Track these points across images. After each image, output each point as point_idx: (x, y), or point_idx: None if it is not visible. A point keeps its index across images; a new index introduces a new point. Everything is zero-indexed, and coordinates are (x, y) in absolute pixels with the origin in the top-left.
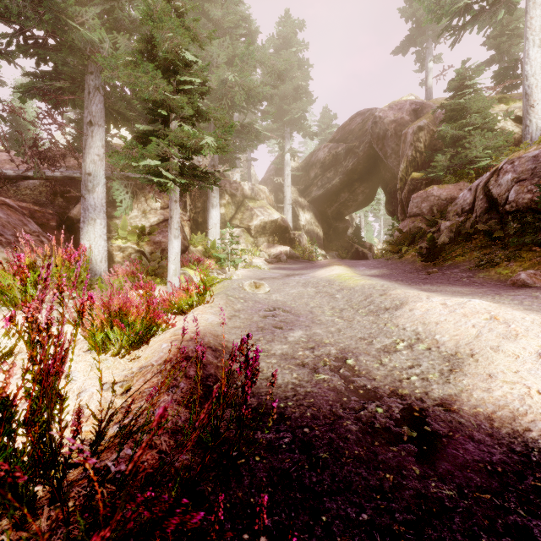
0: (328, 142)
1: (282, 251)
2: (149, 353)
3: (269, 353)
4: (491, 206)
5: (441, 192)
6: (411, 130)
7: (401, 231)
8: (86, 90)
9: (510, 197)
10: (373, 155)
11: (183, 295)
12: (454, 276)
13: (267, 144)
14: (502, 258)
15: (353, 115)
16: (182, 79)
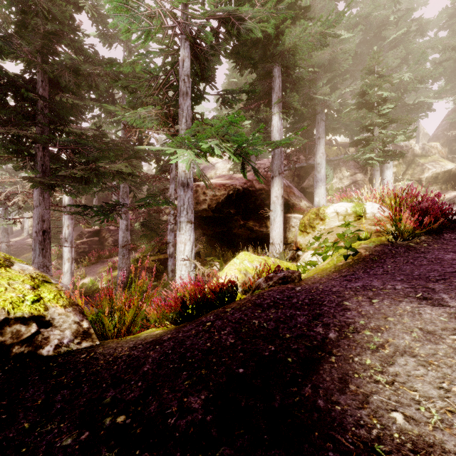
0: None
1: None
2: None
3: None
4: None
5: None
6: None
7: None
8: (316, 122)
9: None
10: None
11: None
12: None
13: None
14: None
15: None
16: (382, 108)
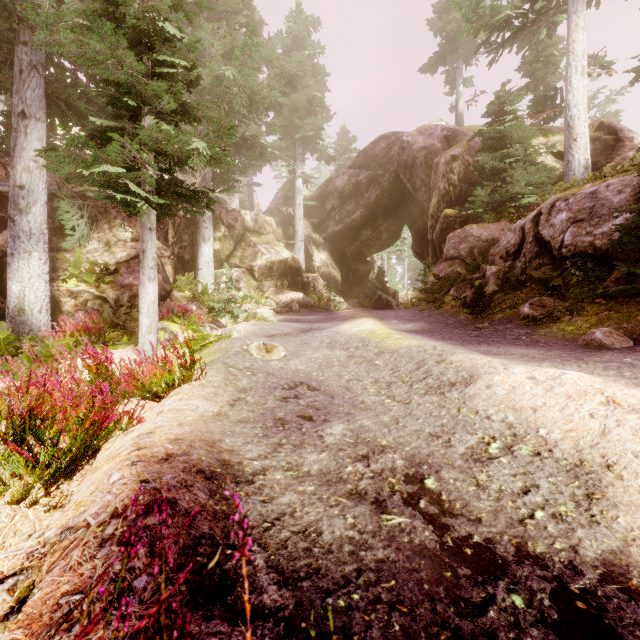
0: (347, 168)
1: (294, 298)
2: (85, 494)
3: (300, 472)
4: (543, 250)
5: (482, 232)
6: (443, 159)
7: (437, 276)
8: (16, 66)
9: (565, 239)
10: (399, 186)
11: (156, 371)
12: (510, 333)
13: (273, 168)
14: (563, 311)
15: (377, 138)
16: (159, 57)
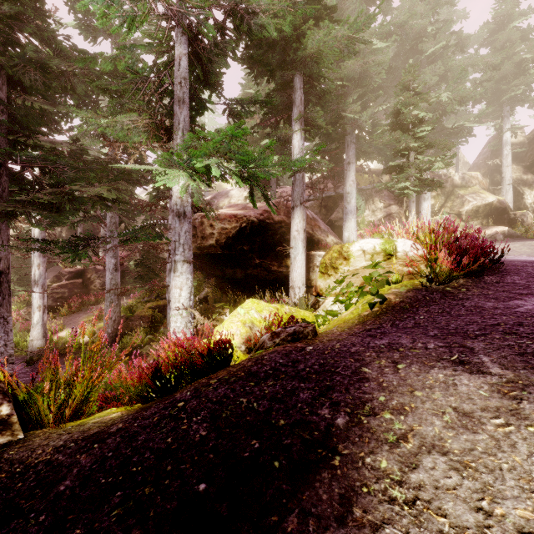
0: None
1: (498, 231)
2: None
3: None
4: None
5: None
6: None
7: None
8: (346, 144)
9: None
10: None
11: None
12: None
13: None
14: None
15: None
16: (418, 130)
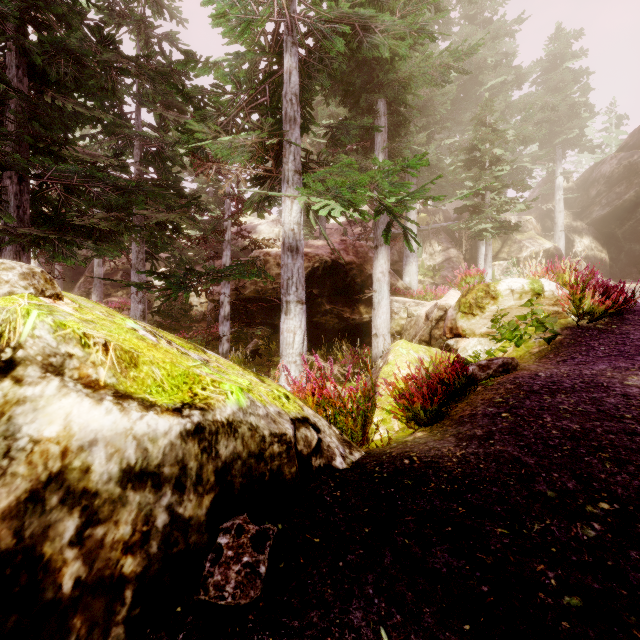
0: (617, 150)
1: None
2: None
3: None
4: None
5: None
6: None
7: None
8: (406, 179)
9: None
10: None
11: None
12: None
13: None
14: None
15: None
16: (496, 169)
